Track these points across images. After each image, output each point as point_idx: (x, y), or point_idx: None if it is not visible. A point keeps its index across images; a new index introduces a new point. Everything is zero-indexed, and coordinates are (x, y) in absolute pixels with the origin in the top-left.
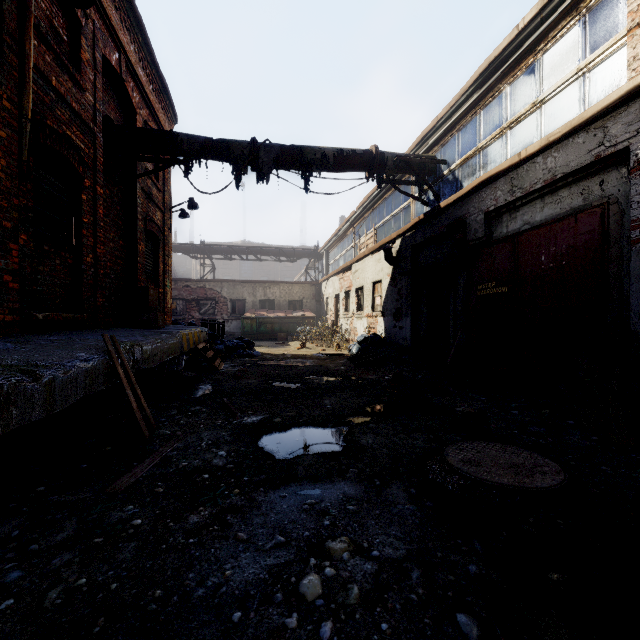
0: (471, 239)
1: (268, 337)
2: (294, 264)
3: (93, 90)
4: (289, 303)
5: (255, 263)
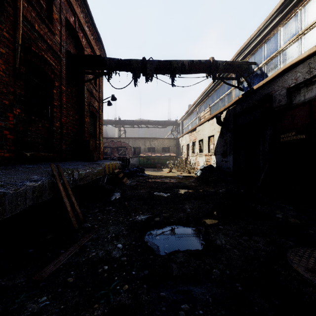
0: (276, 106)
1: (152, 166)
2: (165, 129)
3: (60, 35)
4: (162, 149)
5: (145, 129)
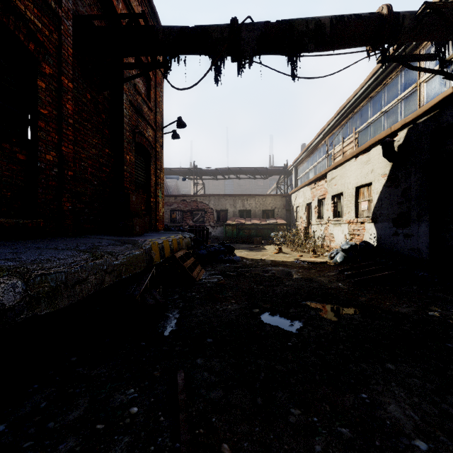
0: None
1: (246, 241)
2: (264, 183)
3: None
4: (263, 212)
5: (235, 184)
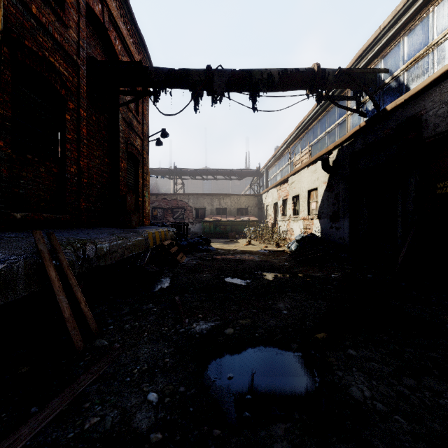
0: (429, 135)
1: (222, 236)
2: (241, 183)
3: (77, 29)
4: (237, 210)
5: (213, 183)
